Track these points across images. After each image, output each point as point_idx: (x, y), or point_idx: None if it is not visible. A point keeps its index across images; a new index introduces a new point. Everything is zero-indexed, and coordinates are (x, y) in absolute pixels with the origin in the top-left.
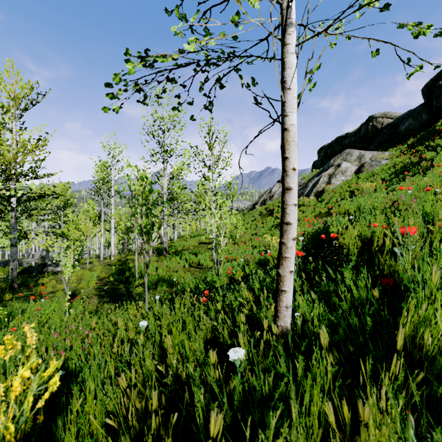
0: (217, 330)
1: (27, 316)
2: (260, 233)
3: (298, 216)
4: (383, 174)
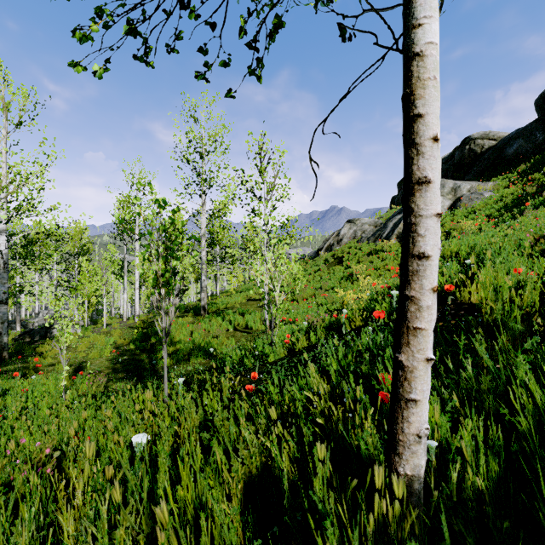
0: (271, 457)
1: (10, 400)
2: (326, 287)
3: (376, 265)
4: (488, 209)
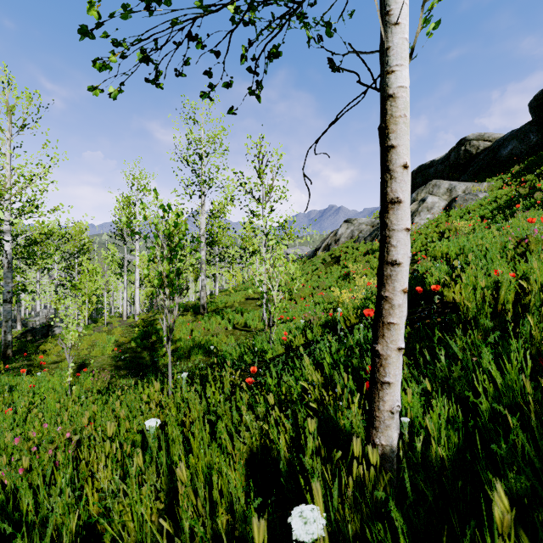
0: (269, 438)
1: (17, 395)
2: (323, 286)
3: (373, 264)
4: (482, 210)
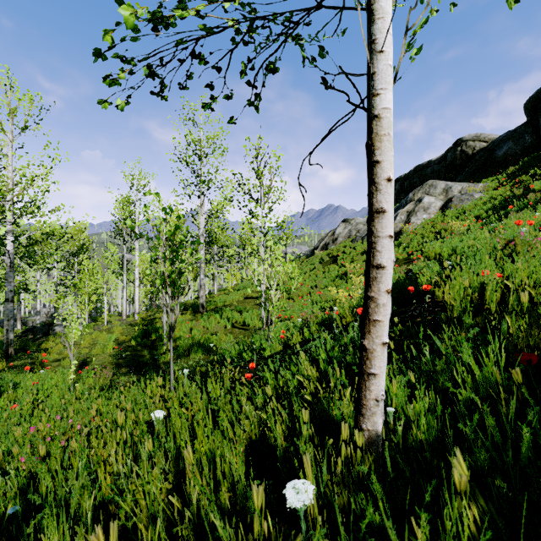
0: (267, 427)
1: (21, 392)
2: (321, 285)
3: None
4: (477, 210)
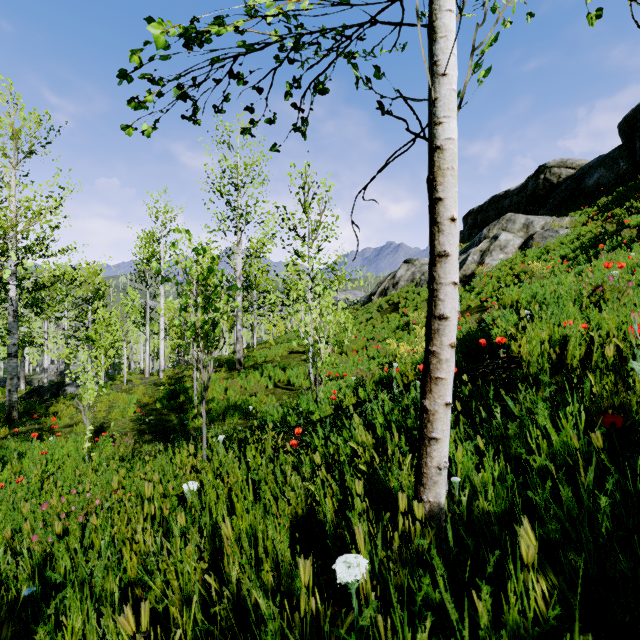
0: (315, 501)
1: (27, 463)
2: (379, 338)
3: None
4: (563, 249)
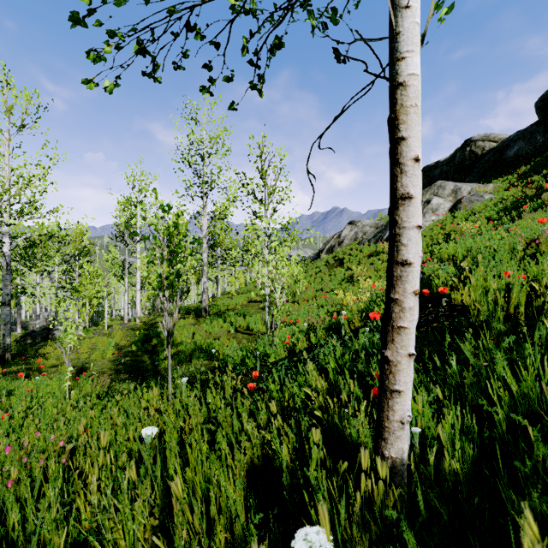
0: (271, 447)
1: (15, 400)
2: (326, 289)
3: (377, 266)
4: (488, 212)
